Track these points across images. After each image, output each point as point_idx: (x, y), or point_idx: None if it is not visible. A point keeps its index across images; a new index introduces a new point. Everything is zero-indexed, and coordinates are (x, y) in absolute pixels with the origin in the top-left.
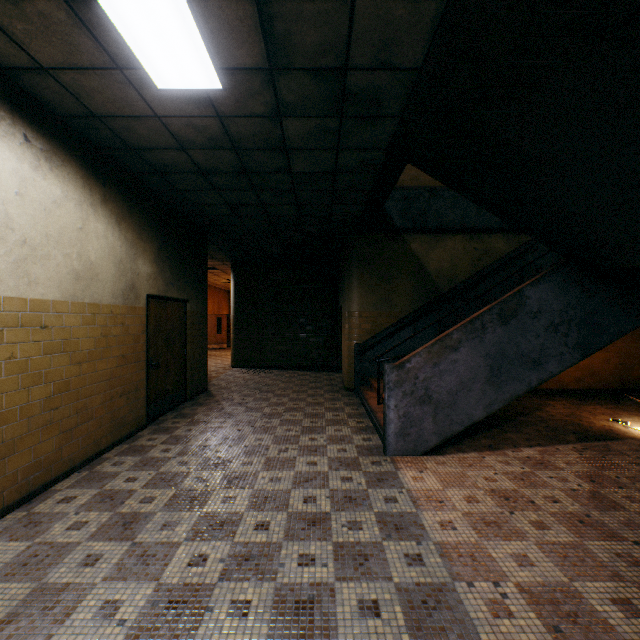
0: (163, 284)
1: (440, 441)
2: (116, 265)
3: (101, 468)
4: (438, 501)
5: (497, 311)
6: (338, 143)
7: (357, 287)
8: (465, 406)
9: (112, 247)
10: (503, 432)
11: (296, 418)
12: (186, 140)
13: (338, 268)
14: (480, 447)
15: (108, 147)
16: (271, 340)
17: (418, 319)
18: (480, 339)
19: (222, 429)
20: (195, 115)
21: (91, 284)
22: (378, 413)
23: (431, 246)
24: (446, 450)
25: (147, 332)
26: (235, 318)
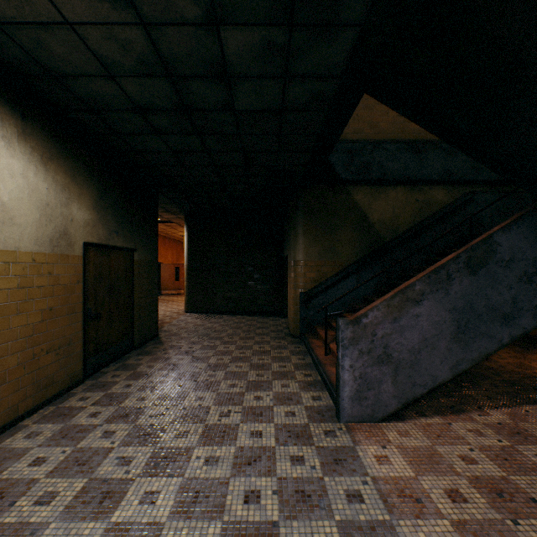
0: (105, 232)
1: (401, 405)
2: (40, 209)
3: (10, 442)
4: (414, 499)
5: (464, 259)
6: (286, 68)
7: (302, 237)
8: (429, 366)
9: (35, 188)
10: (460, 388)
11: (241, 370)
12: (111, 62)
13: (283, 220)
14: (441, 409)
15: (25, 73)
16: (221, 287)
17: (362, 268)
18: (445, 291)
19: (162, 384)
20: (114, 21)
21: (2, 228)
22: (327, 366)
23: (374, 197)
24: (405, 413)
25: (85, 282)
26: (188, 267)
